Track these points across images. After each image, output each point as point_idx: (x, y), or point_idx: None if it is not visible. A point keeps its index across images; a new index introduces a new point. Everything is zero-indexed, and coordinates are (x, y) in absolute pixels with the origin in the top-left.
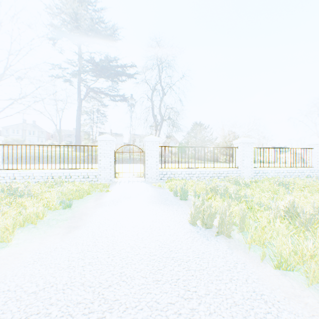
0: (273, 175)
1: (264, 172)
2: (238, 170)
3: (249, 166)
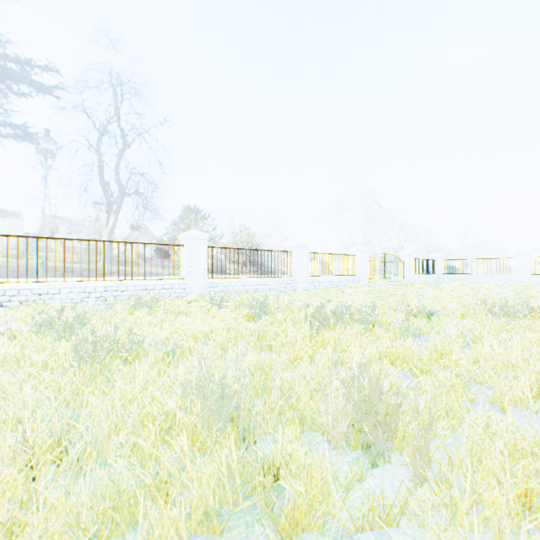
0: (240, 289)
1: (226, 285)
2: (183, 283)
3: (201, 277)
